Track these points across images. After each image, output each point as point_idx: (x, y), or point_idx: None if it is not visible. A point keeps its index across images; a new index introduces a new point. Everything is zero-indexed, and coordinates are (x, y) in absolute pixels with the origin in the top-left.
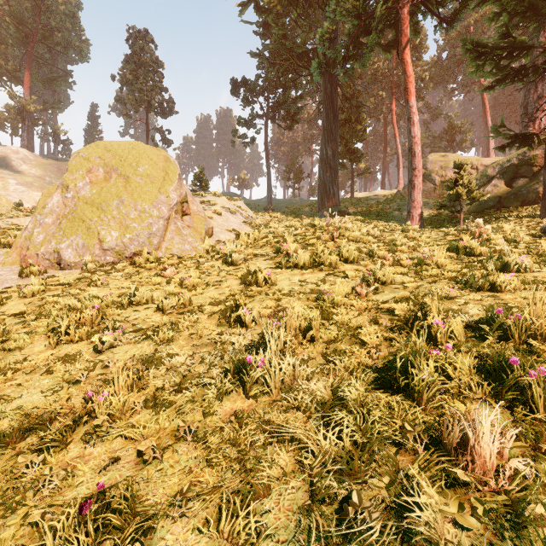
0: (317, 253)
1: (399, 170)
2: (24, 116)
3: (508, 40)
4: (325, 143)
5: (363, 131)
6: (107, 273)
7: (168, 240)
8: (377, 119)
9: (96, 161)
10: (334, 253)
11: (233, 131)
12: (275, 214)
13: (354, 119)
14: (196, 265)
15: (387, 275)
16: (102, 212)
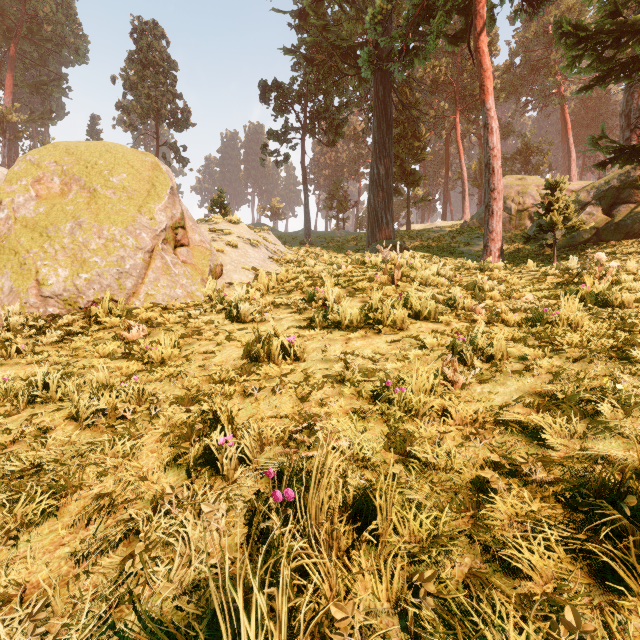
0: (372, 304)
1: (465, 197)
2: (4, 127)
3: (617, 20)
4: (376, 160)
5: (422, 149)
6: (42, 334)
7: (150, 282)
8: (438, 135)
9: (50, 168)
10: (399, 304)
11: (262, 147)
12: (314, 249)
13: (411, 134)
14: (185, 321)
15: (497, 346)
16: (47, 239)
